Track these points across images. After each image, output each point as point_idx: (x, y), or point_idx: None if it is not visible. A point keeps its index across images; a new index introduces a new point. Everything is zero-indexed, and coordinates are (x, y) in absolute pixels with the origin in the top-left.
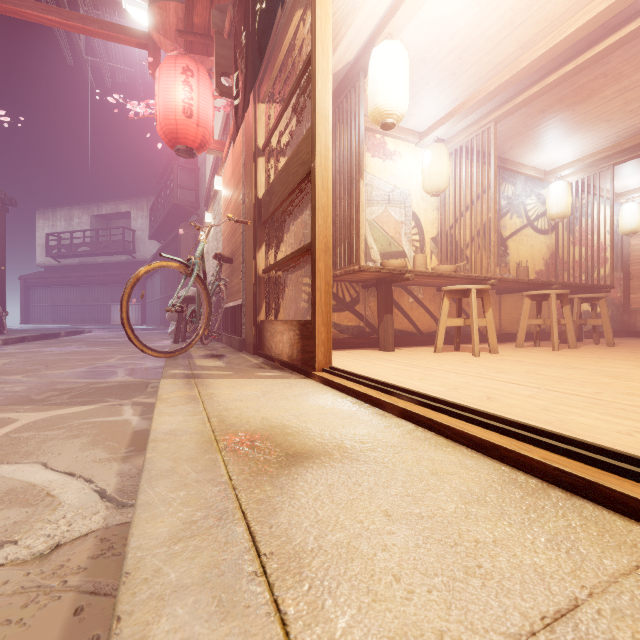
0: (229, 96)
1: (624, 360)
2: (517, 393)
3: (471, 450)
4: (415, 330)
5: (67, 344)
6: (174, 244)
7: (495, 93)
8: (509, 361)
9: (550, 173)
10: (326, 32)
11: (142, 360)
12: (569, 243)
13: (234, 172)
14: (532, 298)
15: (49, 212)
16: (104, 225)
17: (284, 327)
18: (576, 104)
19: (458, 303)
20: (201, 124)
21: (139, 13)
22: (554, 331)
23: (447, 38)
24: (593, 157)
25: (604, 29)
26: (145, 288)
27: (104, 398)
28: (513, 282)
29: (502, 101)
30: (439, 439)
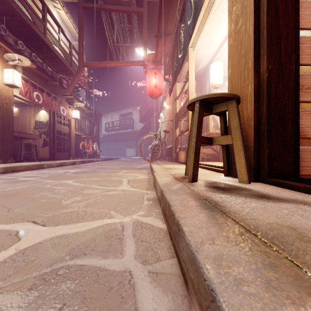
0: (168, 81)
1: None
2: None
3: (206, 170)
4: None
5: (117, 161)
6: (149, 124)
7: None
8: None
9: None
10: (192, 72)
11: (142, 164)
12: None
13: (170, 102)
14: None
15: (106, 115)
16: (123, 118)
17: (183, 152)
18: None
19: None
20: (159, 89)
21: (140, 52)
22: None
23: None
24: None
25: None
26: (137, 142)
27: (138, 169)
28: None
29: None
30: (203, 169)
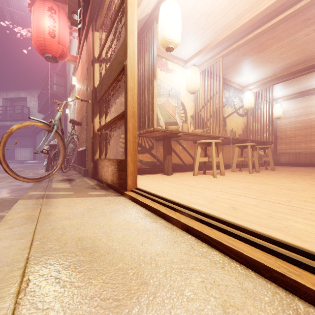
0: (77, 26)
1: (285, 178)
2: (248, 203)
3: (243, 266)
4: (182, 163)
5: None
6: (51, 115)
7: (223, 41)
8: (232, 180)
9: (245, 87)
10: None
11: (23, 182)
12: (253, 121)
13: (82, 73)
14: (239, 147)
15: None
16: (10, 104)
17: (109, 163)
18: (259, 52)
19: (205, 149)
20: (61, 42)
21: None
22: (250, 164)
23: (201, 6)
24: (264, 80)
25: (276, 12)
26: (35, 140)
27: None
28: (230, 139)
29: (226, 47)
30: (215, 254)
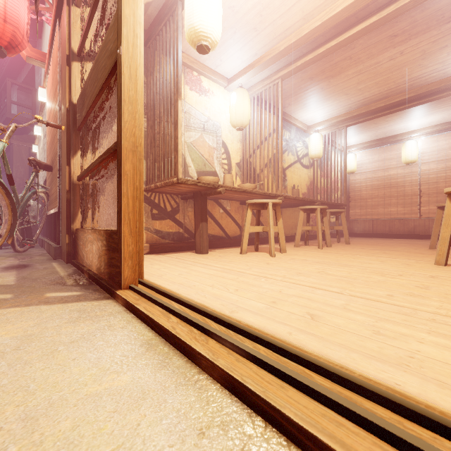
0: None
1: (367, 256)
2: (331, 304)
3: None
4: (224, 235)
5: None
6: (7, 155)
7: (284, 53)
8: (298, 260)
9: (311, 127)
10: None
11: None
12: (321, 175)
13: (53, 80)
14: (305, 211)
15: None
16: None
17: (93, 236)
18: (331, 77)
19: (257, 214)
20: (9, 21)
21: None
22: (319, 235)
23: None
24: (336, 119)
25: (356, 18)
26: None
27: None
28: (293, 199)
29: (287, 63)
30: None
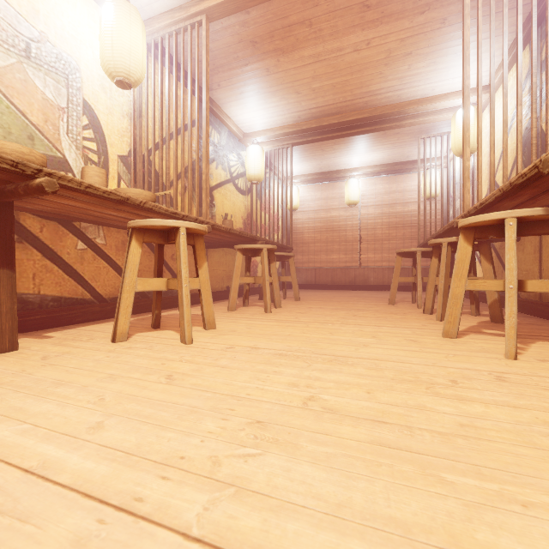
0: None
1: (342, 324)
2: None
3: None
4: (90, 295)
5: None
6: None
7: None
8: (242, 352)
9: (249, 136)
10: None
11: None
12: (261, 207)
13: None
14: (244, 253)
15: None
16: None
17: None
18: (282, 52)
19: (158, 252)
20: None
21: None
22: (267, 290)
23: None
24: (281, 130)
25: None
26: None
27: None
28: (225, 232)
29: None
30: None
